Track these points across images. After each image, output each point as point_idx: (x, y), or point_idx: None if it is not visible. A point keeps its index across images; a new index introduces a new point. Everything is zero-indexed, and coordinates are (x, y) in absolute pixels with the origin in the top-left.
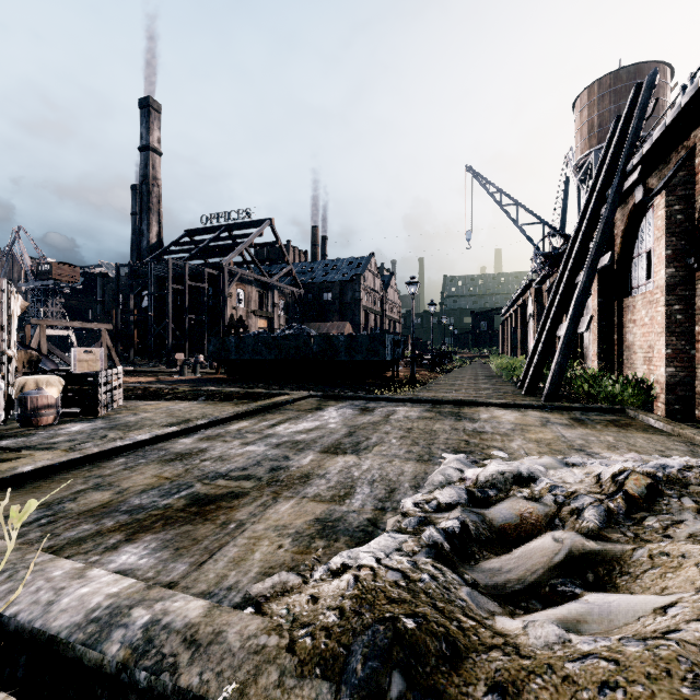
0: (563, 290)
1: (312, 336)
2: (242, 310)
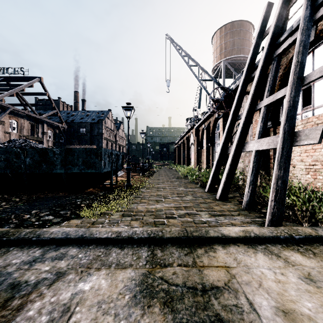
0: (247, 115)
1: (24, 148)
2: (14, 134)
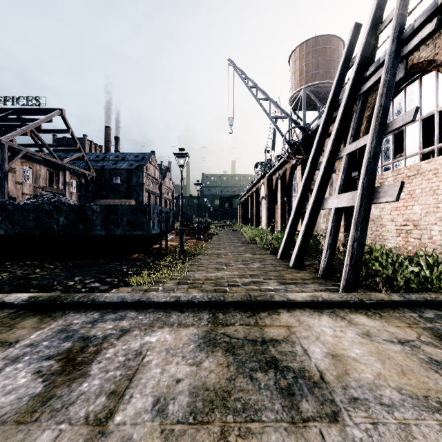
0: (327, 165)
1: (57, 205)
2: (28, 185)
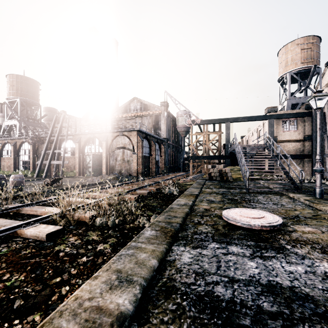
0: (52, 153)
1: None
2: None
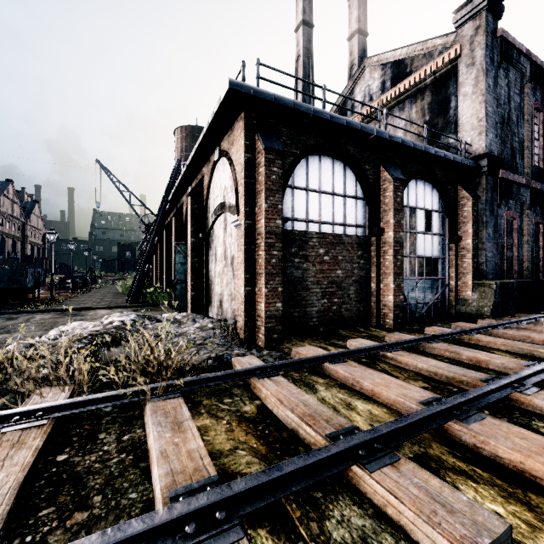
0: (146, 248)
1: None
2: None
